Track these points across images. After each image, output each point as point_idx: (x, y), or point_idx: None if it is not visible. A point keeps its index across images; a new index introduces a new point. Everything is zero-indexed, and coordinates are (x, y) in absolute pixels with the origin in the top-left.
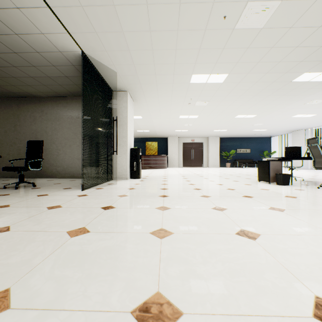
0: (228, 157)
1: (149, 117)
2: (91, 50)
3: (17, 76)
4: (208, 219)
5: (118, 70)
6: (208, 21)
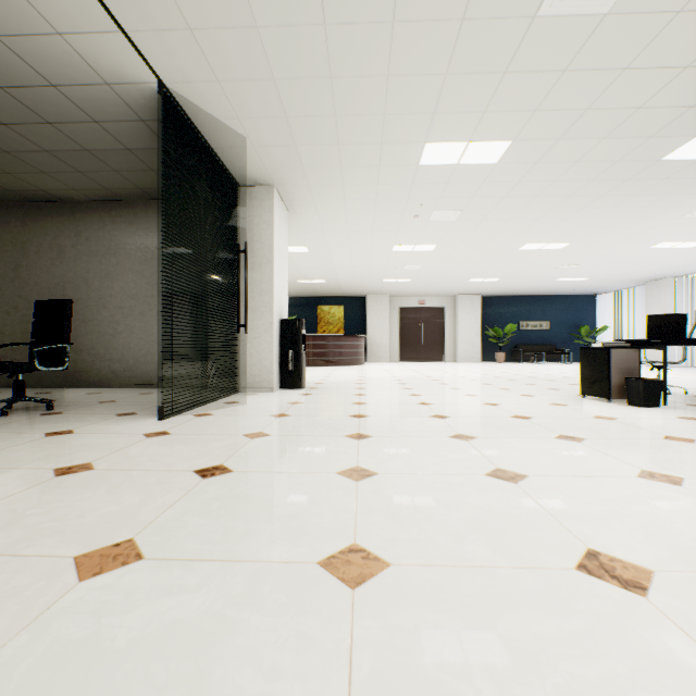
0: (501, 339)
1: (325, 250)
2: (182, 78)
3: (14, 148)
4: (484, 512)
5: (250, 133)
6: None
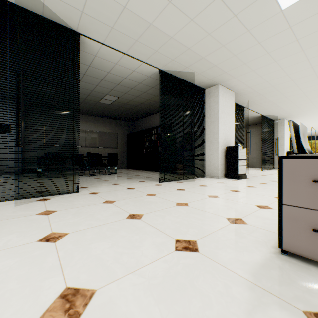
0: None
1: (305, 125)
2: (266, 114)
3: None
4: None
5: (278, 115)
6: None
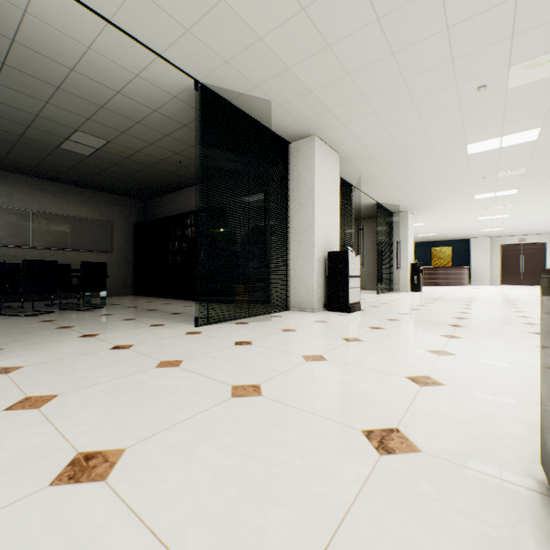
0: None
1: (433, 223)
2: (383, 200)
3: None
4: (455, 303)
5: (401, 204)
6: (471, 180)
